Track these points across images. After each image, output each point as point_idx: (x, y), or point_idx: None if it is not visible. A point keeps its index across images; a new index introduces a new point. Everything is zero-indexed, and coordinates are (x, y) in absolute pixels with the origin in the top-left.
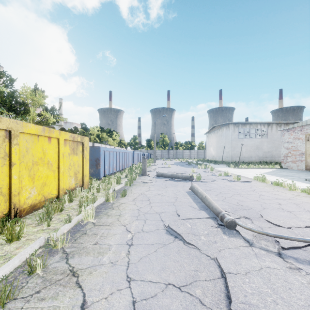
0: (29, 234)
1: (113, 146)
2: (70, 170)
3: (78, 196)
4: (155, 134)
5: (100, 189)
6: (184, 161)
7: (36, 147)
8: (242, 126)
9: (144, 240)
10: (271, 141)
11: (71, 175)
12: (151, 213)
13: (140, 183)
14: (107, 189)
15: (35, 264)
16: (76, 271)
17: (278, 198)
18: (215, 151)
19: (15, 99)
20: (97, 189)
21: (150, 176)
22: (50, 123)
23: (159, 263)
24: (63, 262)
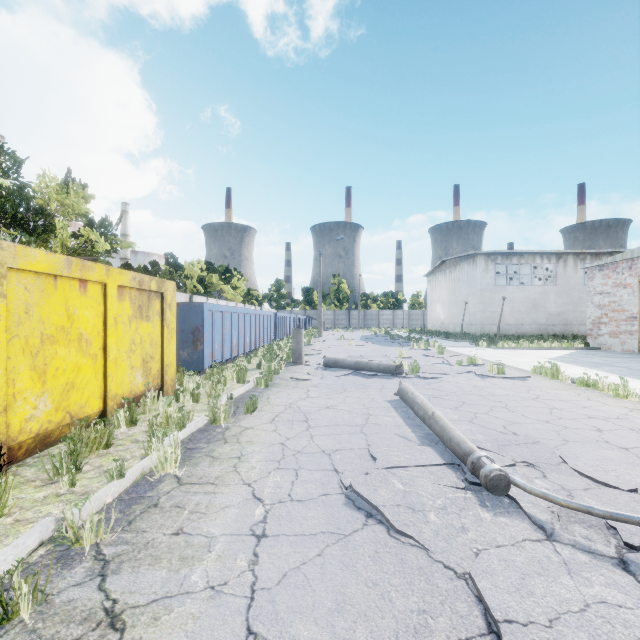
0: (24, 506)
1: (234, 301)
2: (133, 353)
3: (150, 411)
4: (320, 277)
5: (199, 395)
6: (381, 332)
7: (49, 304)
8: (504, 259)
9: (293, 522)
10: (565, 292)
11: (135, 364)
12: (312, 453)
13: (288, 382)
14: (214, 397)
15: (17, 597)
16: (120, 612)
17: (593, 417)
18: (447, 313)
19: (26, 203)
20: (194, 394)
21: (311, 366)
22: (99, 254)
23: (330, 590)
24: (91, 585)
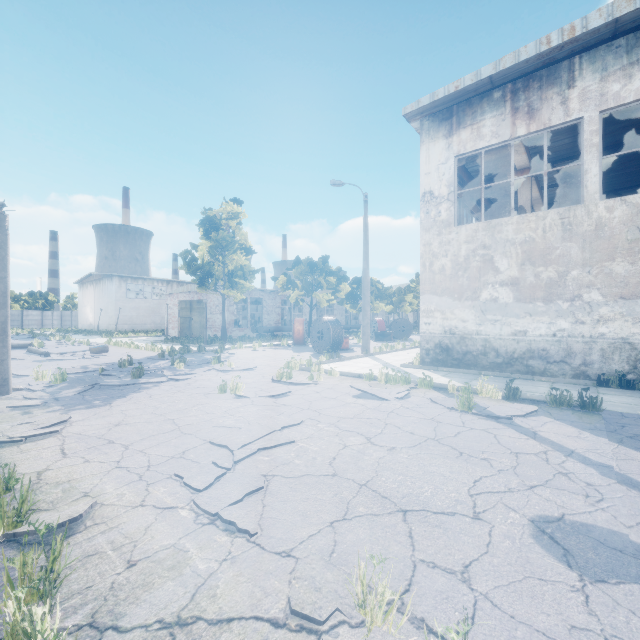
0: None
1: None
2: None
3: None
4: None
5: None
6: (25, 333)
7: None
8: (133, 281)
9: None
10: None
11: None
12: None
13: None
14: None
15: None
16: None
17: None
18: (94, 315)
19: None
20: None
21: None
22: None
23: None
24: None
